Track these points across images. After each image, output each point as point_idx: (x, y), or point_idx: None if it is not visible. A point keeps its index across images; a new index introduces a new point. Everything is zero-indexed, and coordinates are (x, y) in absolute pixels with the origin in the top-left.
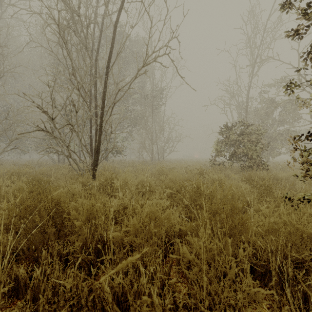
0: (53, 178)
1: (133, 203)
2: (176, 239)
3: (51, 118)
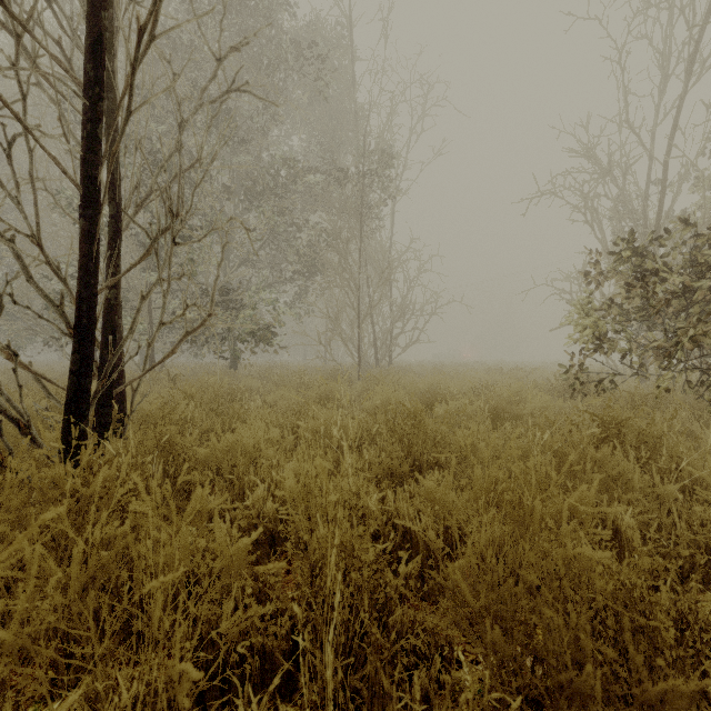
0: None
1: None
2: None
3: None
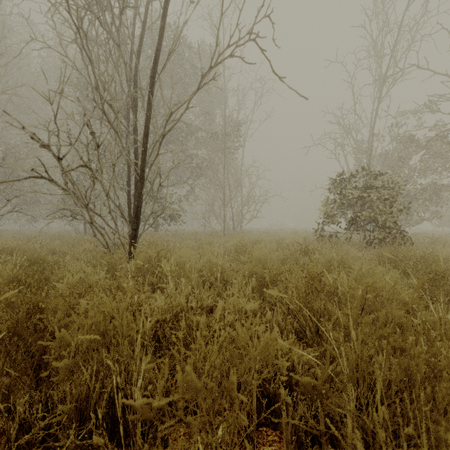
0: (68, 258)
1: (194, 303)
2: (280, 389)
3: (57, 158)
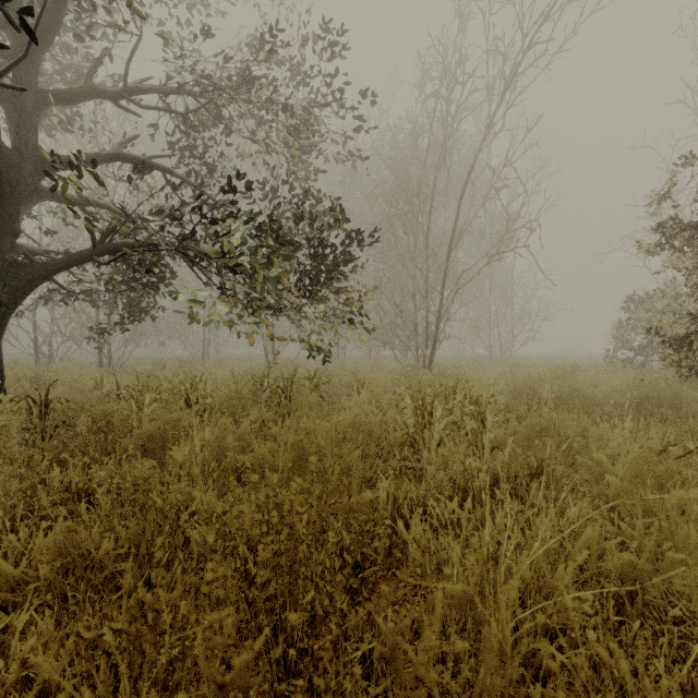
0: None
1: None
2: None
3: (400, 312)
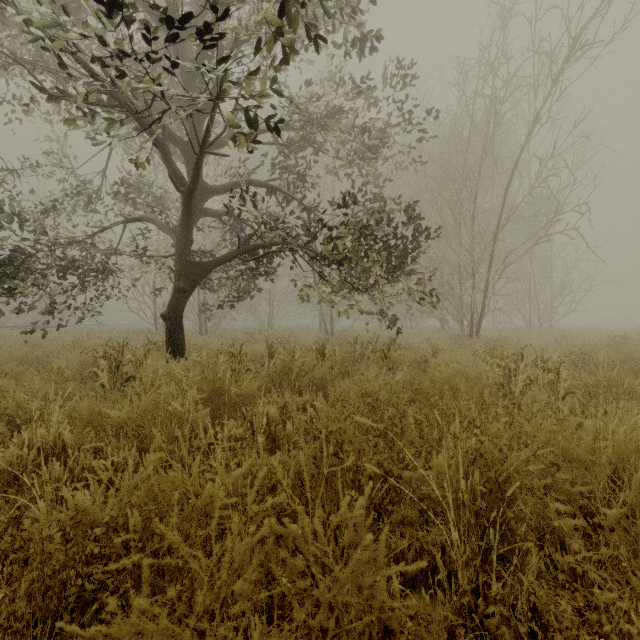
0: None
1: None
2: None
3: (451, 288)
